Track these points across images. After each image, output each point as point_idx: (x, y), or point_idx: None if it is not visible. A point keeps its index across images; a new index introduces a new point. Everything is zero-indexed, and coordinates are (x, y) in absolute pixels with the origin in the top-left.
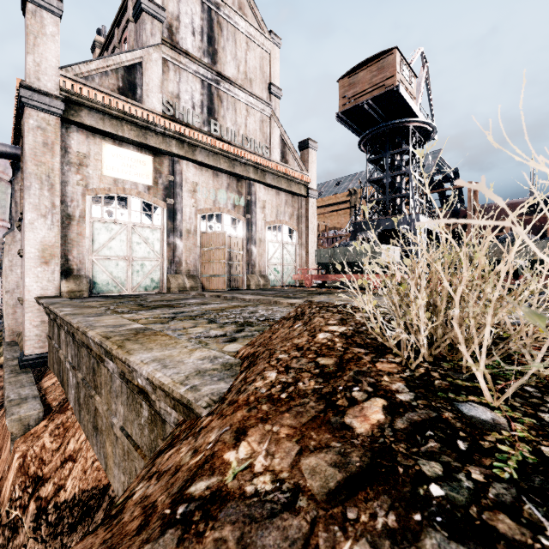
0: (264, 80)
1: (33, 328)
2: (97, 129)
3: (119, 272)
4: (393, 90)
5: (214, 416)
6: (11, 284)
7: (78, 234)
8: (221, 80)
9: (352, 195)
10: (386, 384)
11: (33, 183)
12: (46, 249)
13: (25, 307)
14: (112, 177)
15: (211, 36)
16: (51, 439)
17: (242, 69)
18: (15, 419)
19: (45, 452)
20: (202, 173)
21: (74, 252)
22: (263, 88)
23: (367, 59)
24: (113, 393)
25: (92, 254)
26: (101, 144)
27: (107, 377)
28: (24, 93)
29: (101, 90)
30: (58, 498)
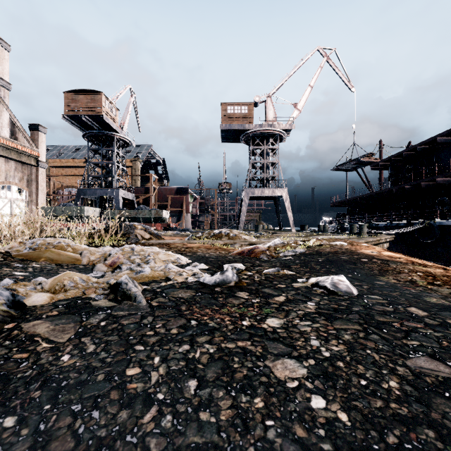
0: None
1: None
2: None
3: None
4: (100, 116)
5: None
6: None
7: None
8: None
9: None
10: None
11: None
12: None
13: None
14: None
15: None
16: None
17: None
18: None
19: None
20: None
21: None
22: None
23: (85, 89)
24: None
25: None
26: None
27: None
28: None
29: None
30: None
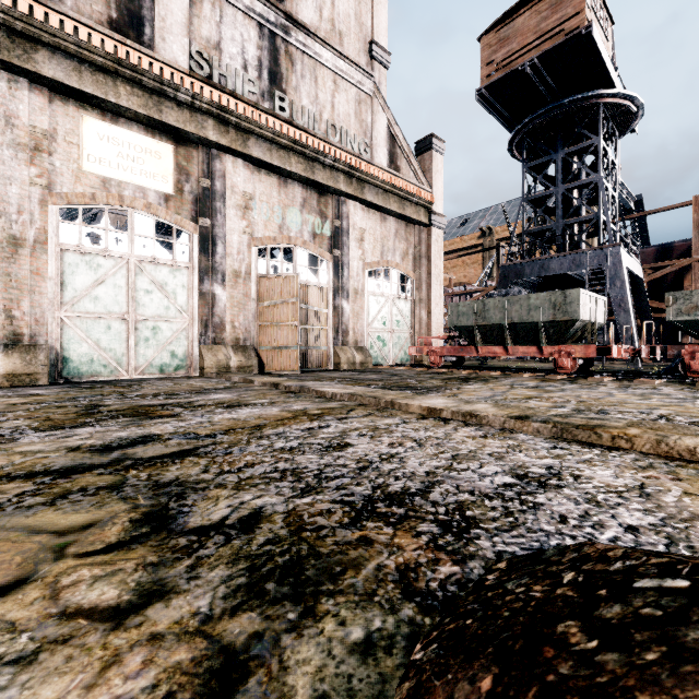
0: (362, 36)
1: None
2: (67, 86)
3: (112, 340)
4: (579, 36)
5: None
6: None
7: (32, 272)
8: (292, 26)
9: (486, 236)
10: None
11: None
12: None
13: None
14: (99, 176)
15: None
16: None
17: (326, 15)
18: None
19: None
20: (259, 179)
21: (23, 304)
22: (361, 49)
23: None
24: None
25: (60, 308)
26: (78, 116)
27: None
28: None
29: (75, 18)
30: None
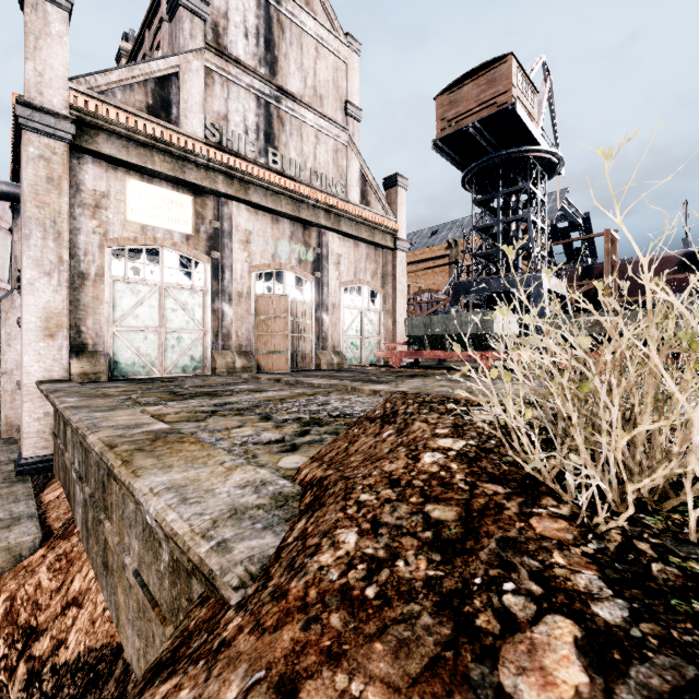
0: (339, 97)
1: (34, 423)
2: (119, 159)
3: (149, 348)
4: (507, 109)
5: (245, 618)
6: (9, 363)
7: (94, 298)
8: (283, 96)
9: (453, 247)
10: (564, 575)
11: (33, 230)
12: (51, 317)
13: (23, 394)
14: (139, 224)
15: (269, 39)
16: (50, 576)
17: (310, 83)
18: (2, 548)
19: (42, 594)
20: (257, 218)
21: (88, 322)
22: (338, 108)
23: (473, 69)
24: (126, 520)
25: (112, 324)
26: (125, 180)
27: (119, 496)
28: (21, 111)
29: (124, 109)
30: (57, 659)
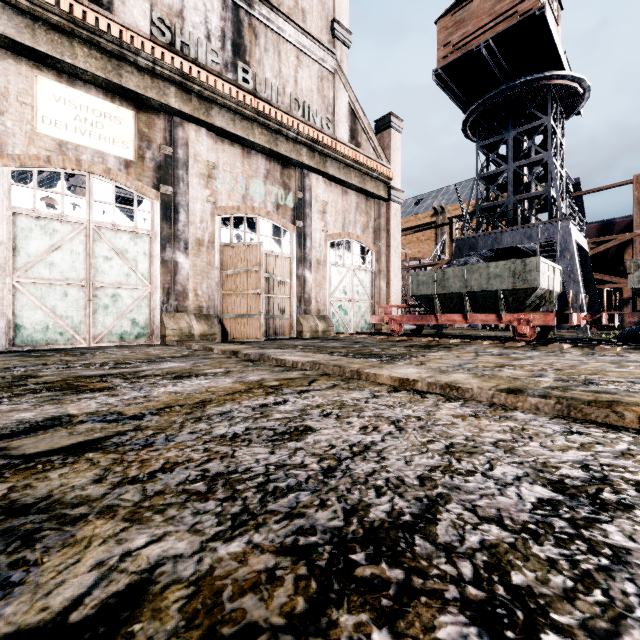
0: (324, 15)
1: None
2: (19, 44)
3: (69, 307)
4: (532, 17)
5: None
6: None
7: None
8: None
9: (439, 214)
10: None
11: None
12: None
13: None
14: (55, 139)
15: None
16: None
17: None
18: None
19: None
20: (223, 149)
21: None
22: (323, 28)
23: None
24: None
25: (12, 274)
26: (32, 76)
27: None
28: None
29: None
30: None
